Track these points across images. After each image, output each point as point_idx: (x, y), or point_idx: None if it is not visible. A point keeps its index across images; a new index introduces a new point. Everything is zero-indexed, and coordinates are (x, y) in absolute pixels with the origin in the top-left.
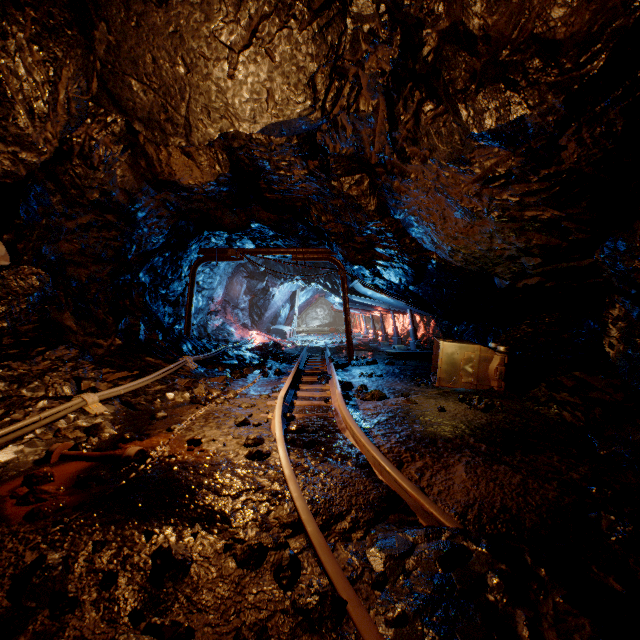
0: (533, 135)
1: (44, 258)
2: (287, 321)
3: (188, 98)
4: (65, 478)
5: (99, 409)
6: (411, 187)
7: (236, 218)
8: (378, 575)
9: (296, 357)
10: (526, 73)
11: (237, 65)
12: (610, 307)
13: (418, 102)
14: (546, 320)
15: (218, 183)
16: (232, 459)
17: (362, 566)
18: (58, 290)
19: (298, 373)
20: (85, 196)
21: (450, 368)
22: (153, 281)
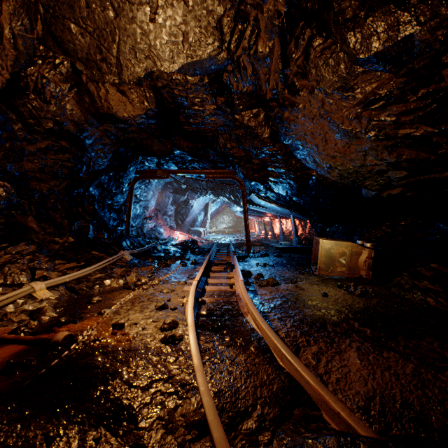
0: (418, 54)
1: (9, 174)
2: (202, 224)
3: (118, 40)
4: None
5: (45, 295)
6: (299, 115)
7: (163, 146)
8: None
9: (208, 251)
10: None
11: (157, 9)
12: None
13: (308, 39)
14: (402, 223)
15: (147, 116)
16: (148, 344)
17: None
18: (23, 199)
19: (209, 263)
20: (41, 125)
21: (328, 260)
22: (101, 194)
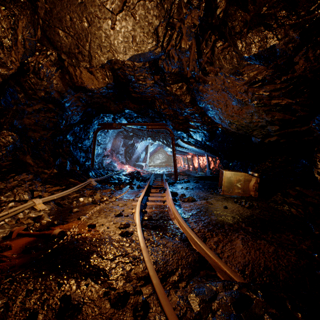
0: (279, 56)
1: (15, 127)
2: (144, 160)
3: (90, 40)
4: (18, 247)
5: (42, 207)
6: (209, 89)
7: (117, 107)
8: (196, 315)
9: (148, 179)
10: (277, 19)
11: (116, 22)
12: (318, 152)
13: (213, 41)
14: (279, 159)
15: (107, 88)
16: (112, 236)
17: (186, 306)
18: (23, 144)
19: (149, 187)
20: (37, 94)
21: (229, 185)
22: (74, 139)
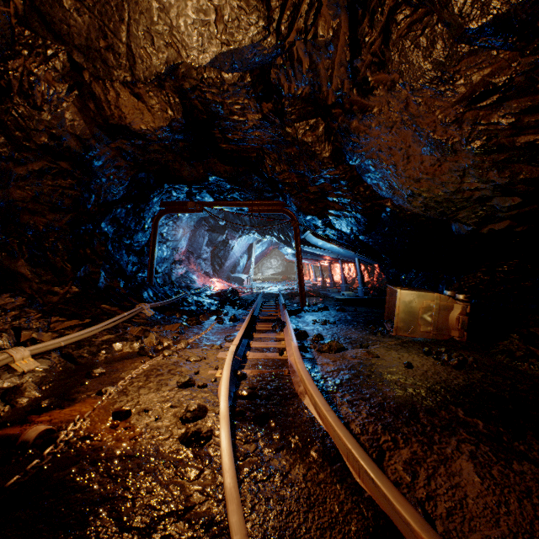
0: None
1: None
2: (245, 270)
3: (127, 19)
4: None
5: (28, 365)
6: (372, 124)
7: (194, 171)
8: None
9: (252, 303)
10: None
11: None
12: None
13: (389, 10)
14: (504, 268)
15: (171, 129)
16: (161, 444)
17: None
18: (11, 237)
19: (252, 320)
20: (32, 139)
21: (408, 317)
22: (117, 231)
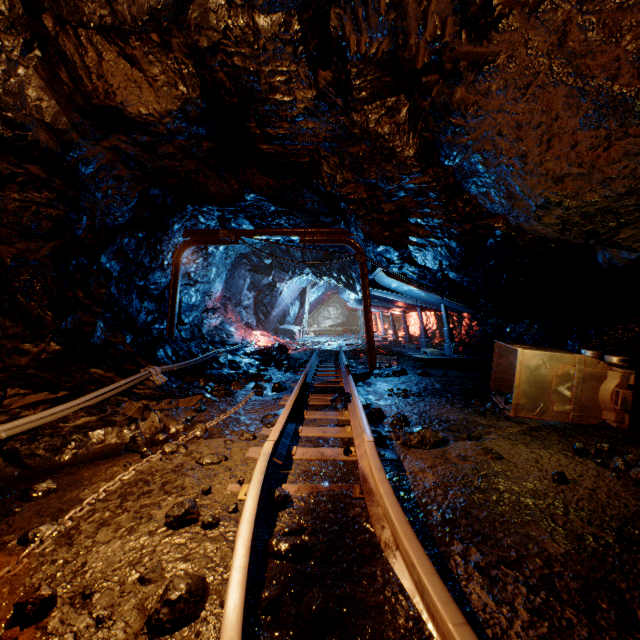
0: None
1: None
2: (297, 320)
3: None
4: None
5: None
6: (493, 86)
7: (225, 186)
8: None
9: (304, 364)
10: None
11: None
12: None
13: None
14: None
15: (186, 116)
16: None
17: None
18: None
19: (304, 390)
20: None
21: (534, 389)
22: (125, 269)
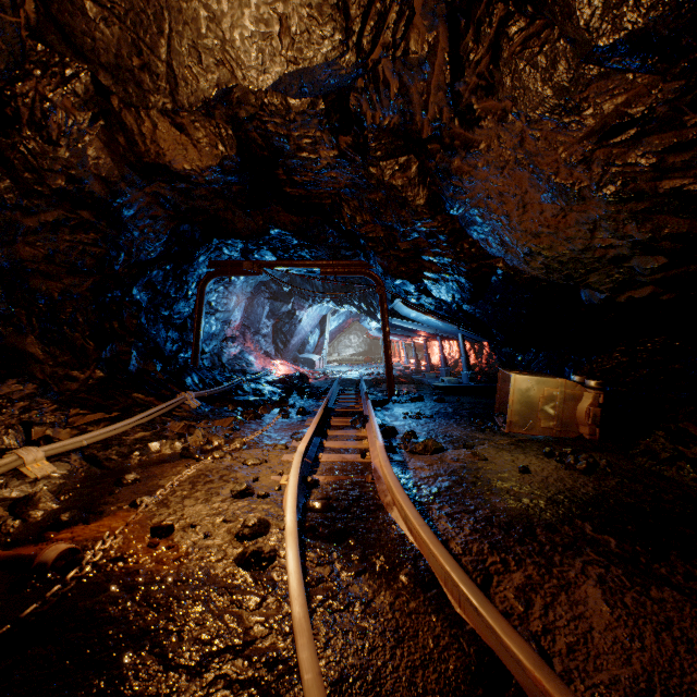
0: None
1: None
2: (316, 349)
3: (168, 31)
4: None
5: (43, 470)
6: (479, 163)
7: (251, 222)
8: None
9: (325, 392)
10: None
11: None
12: None
13: (499, 22)
14: (647, 346)
15: (223, 169)
16: (212, 567)
17: None
18: (18, 307)
19: (326, 413)
20: (45, 182)
21: (524, 409)
22: (152, 300)
